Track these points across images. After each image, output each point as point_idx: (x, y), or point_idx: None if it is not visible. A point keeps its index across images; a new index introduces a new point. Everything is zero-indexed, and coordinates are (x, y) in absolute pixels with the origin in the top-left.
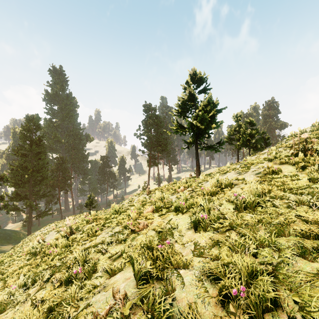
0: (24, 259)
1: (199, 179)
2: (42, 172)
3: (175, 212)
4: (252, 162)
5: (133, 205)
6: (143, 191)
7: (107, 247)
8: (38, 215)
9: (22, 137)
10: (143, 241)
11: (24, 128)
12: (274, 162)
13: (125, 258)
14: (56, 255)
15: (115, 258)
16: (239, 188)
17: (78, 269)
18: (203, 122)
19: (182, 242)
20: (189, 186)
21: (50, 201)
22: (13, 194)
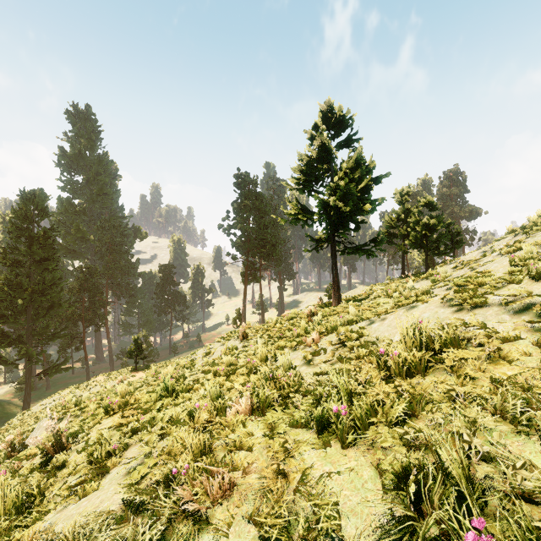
0: None
1: (341, 310)
2: (51, 294)
3: (318, 437)
4: (482, 279)
5: (210, 369)
6: (233, 331)
7: None
8: (43, 371)
9: (12, 231)
10: None
11: (16, 215)
12: None
13: None
14: None
15: None
16: (484, 353)
17: None
18: (347, 200)
19: None
20: (329, 331)
21: (66, 345)
22: None
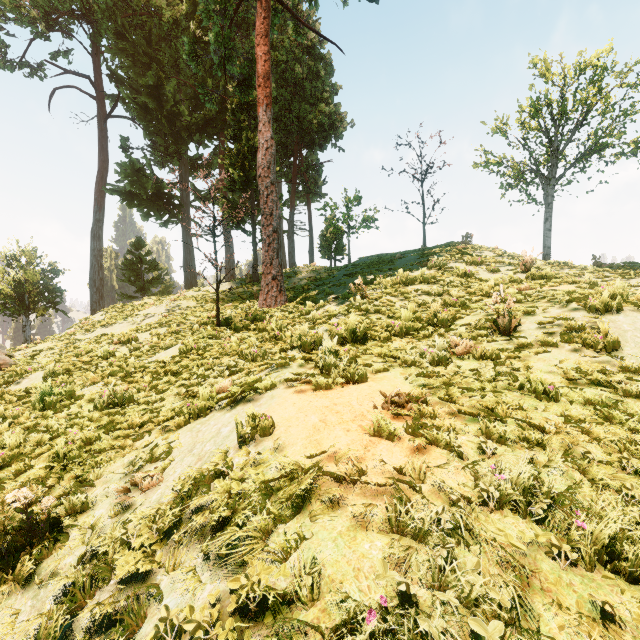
0: None
1: None
2: None
3: None
4: None
5: None
6: None
7: None
8: None
9: None
10: None
11: None
12: None
13: None
14: None
15: None
16: None
17: None
18: (164, 294)
19: None
20: None
21: None
22: None
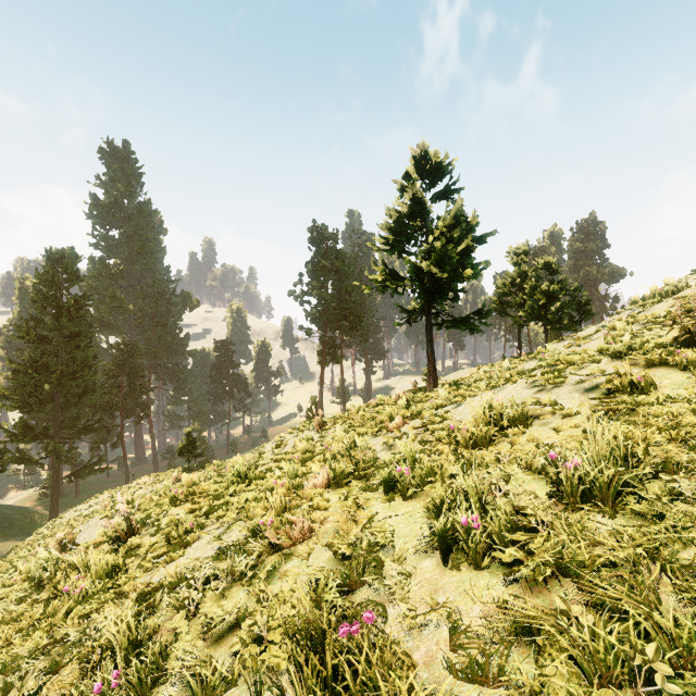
0: (13, 597)
1: (436, 396)
2: (83, 378)
3: (384, 494)
4: (570, 359)
5: (283, 458)
6: (308, 421)
7: (205, 591)
8: (73, 472)
9: (37, 300)
10: (292, 618)
11: (41, 280)
12: (630, 360)
13: (246, 641)
14: (80, 599)
15: (220, 635)
16: (545, 427)
17: (117, 663)
18: (443, 265)
19: (411, 604)
20: (414, 415)
21: (101, 441)
22: (17, 426)
